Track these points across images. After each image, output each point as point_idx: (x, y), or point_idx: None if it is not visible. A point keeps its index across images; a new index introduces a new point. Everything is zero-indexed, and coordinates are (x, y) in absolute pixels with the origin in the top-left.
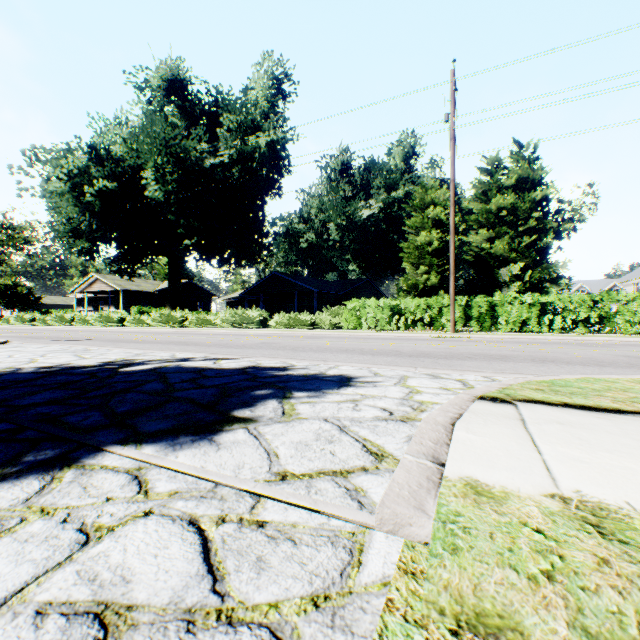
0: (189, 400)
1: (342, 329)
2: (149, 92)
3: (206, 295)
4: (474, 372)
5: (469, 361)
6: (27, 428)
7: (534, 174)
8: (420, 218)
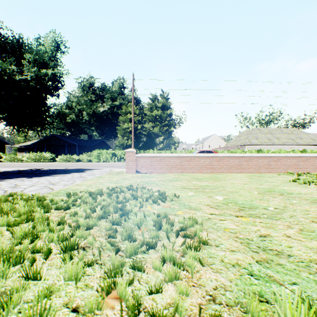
0: (73, 171)
1: (92, 162)
2: None
3: (1, 143)
4: None
5: None
6: (51, 173)
7: (168, 104)
8: (125, 117)
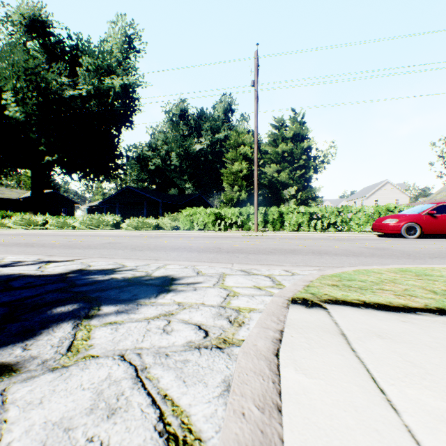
0: None
1: (180, 230)
2: (11, 26)
3: (70, 203)
4: (277, 266)
5: (271, 255)
6: None
7: (303, 132)
8: (235, 153)
